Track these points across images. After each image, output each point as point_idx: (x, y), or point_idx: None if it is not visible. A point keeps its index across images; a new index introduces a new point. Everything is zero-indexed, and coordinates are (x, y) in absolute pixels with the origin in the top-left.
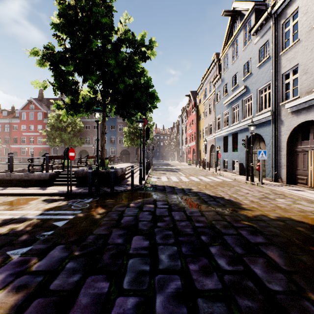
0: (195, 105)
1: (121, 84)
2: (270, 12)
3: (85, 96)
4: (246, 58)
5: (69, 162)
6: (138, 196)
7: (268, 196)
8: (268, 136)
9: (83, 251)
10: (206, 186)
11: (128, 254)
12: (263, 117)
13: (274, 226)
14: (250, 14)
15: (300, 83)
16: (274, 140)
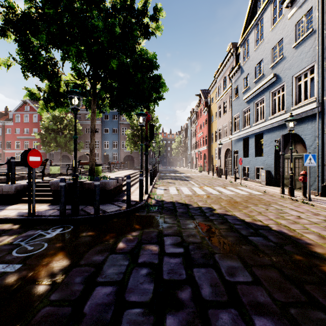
0: (206, 105)
1: (113, 60)
2: None
3: (69, 82)
4: (276, 39)
5: (58, 169)
6: (134, 223)
7: None
8: (311, 135)
9: None
10: (231, 202)
11: None
12: (303, 110)
13: None
14: None
15: None
16: (320, 140)
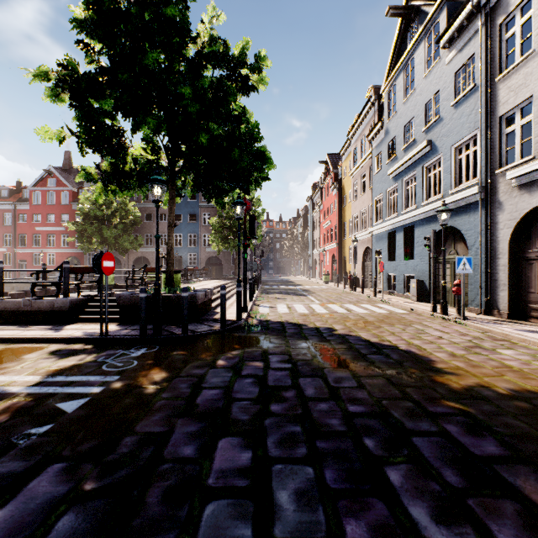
0: (335, 178)
1: (203, 133)
2: (476, 2)
3: (138, 157)
4: (430, 91)
5: (112, 279)
6: (233, 344)
7: (480, 344)
8: (473, 230)
9: (103, 481)
10: (360, 322)
11: (205, 489)
12: (463, 195)
13: (511, 412)
14: (439, 11)
15: (537, 131)
16: (484, 237)
